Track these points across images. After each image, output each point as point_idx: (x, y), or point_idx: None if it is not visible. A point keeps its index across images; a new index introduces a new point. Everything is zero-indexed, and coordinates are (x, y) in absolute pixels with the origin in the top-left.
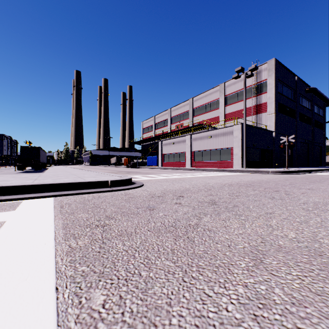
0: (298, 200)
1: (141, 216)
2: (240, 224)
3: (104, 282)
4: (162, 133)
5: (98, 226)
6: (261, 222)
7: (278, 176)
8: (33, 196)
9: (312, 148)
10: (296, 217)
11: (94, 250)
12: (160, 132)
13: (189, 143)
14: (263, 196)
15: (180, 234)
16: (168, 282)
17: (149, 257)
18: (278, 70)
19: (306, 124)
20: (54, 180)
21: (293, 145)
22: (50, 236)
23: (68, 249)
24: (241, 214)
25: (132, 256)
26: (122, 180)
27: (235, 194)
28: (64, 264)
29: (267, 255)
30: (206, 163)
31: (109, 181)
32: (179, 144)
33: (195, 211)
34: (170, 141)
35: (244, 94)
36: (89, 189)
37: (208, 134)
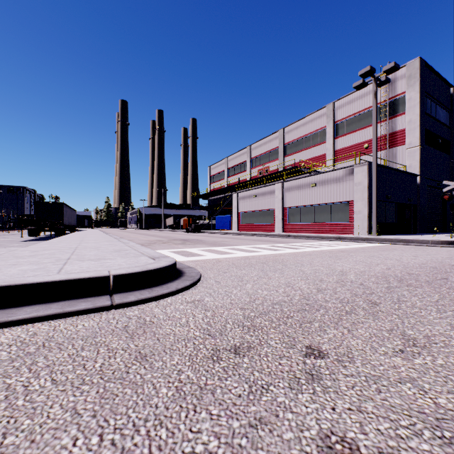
0: None
1: None
2: None
3: None
4: (237, 182)
5: None
6: None
7: None
8: None
9: None
10: None
11: None
12: (235, 180)
13: (280, 195)
14: None
15: None
16: None
17: None
18: (425, 77)
19: None
20: None
21: None
22: None
23: None
24: None
25: None
26: (145, 271)
27: None
28: None
29: None
30: (307, 226)
31: (110, 277)
32: (263, 197)
33: None
34: (250, 192)
35: (375, 113)
36: (44, 305)
37: (311, 180)
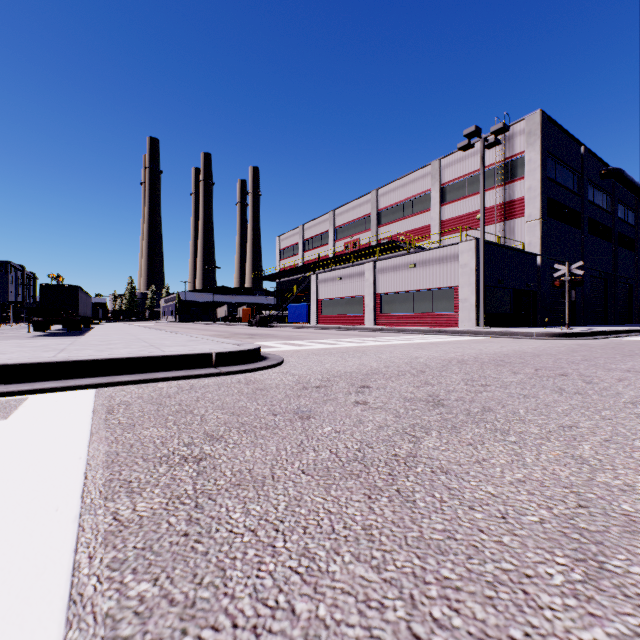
0: (617, 395)
1: (284, 433)
2: (511, 455)
3: (196, 639)
4: (317, 259)
5: (187, 460)
6: (559, 451)
7: (553, 342)
8: (51, 386)
9: (614, 287)
10: (632, 436)
11: (174, 527)
12: (314, 257)
13: (371, 278)
14: (540, 387)
15: (378, 483)
16: (371, 639)
17: (311, 551)
18: (548, 134)
19: (601, 240)
20: (100, 351)
21: (580, 282)
22: (73, 486)
23: (111, 526)
24: (505, 428)
25: (268, 547)
26: (239, 351)
27: (477, 381)
28: (94, 574)
29: (607, 545)
30: (405, 318)
31: (213, 354)
32: (351, 280)
33: (402, 420)
34: (333, 273)
35: (482, 181)
36: (171, 372)
37: (410, 260)
